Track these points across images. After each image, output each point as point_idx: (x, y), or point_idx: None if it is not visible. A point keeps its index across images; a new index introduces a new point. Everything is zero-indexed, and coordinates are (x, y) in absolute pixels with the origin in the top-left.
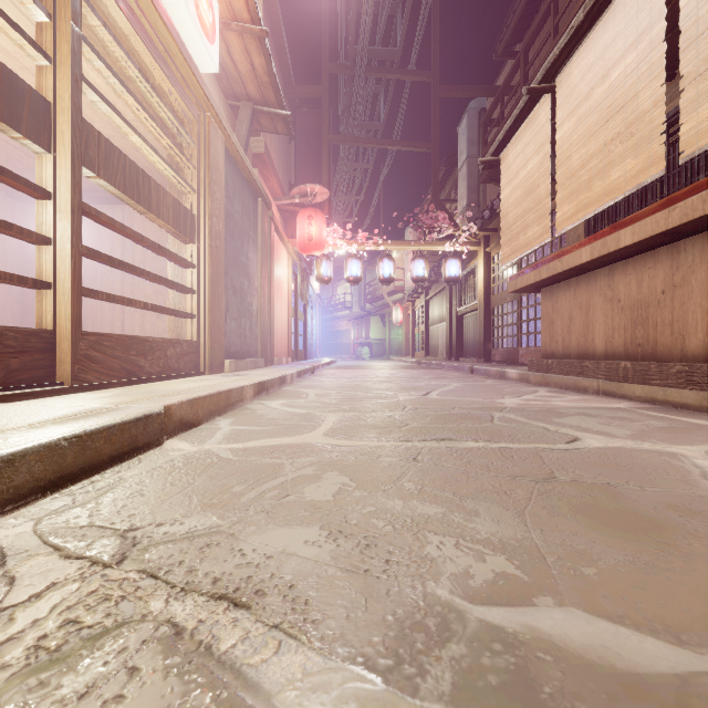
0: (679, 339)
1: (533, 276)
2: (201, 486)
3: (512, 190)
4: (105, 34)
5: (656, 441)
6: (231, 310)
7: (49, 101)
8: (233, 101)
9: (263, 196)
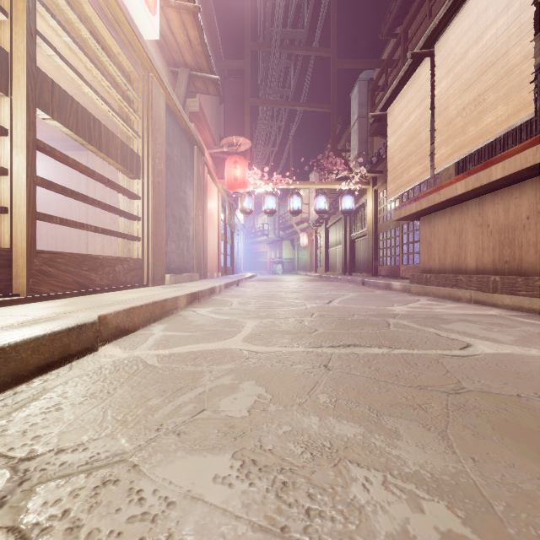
0: None
1: (415, 206)
2: (119, 398)
3: (397, 138)
4: None
5: None
6: (171, 234)
7: (6, 50)
8: (174, 67)
9: (198, 144)
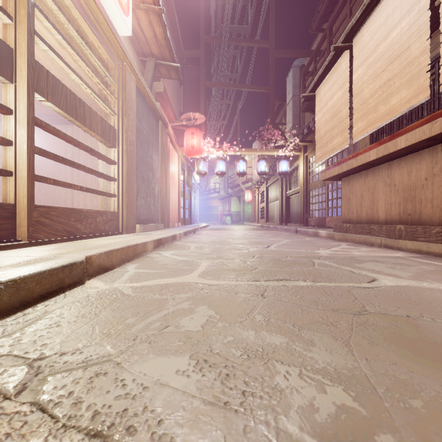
0: (437, 210)
1: (337, 169)
2: (104, 318)
3: (323, 114)
4: (52, 5)
5: (431, 281)
6: (141, 192)
7: (11, 47)
8: (143, 57)
9: (162, 119)
